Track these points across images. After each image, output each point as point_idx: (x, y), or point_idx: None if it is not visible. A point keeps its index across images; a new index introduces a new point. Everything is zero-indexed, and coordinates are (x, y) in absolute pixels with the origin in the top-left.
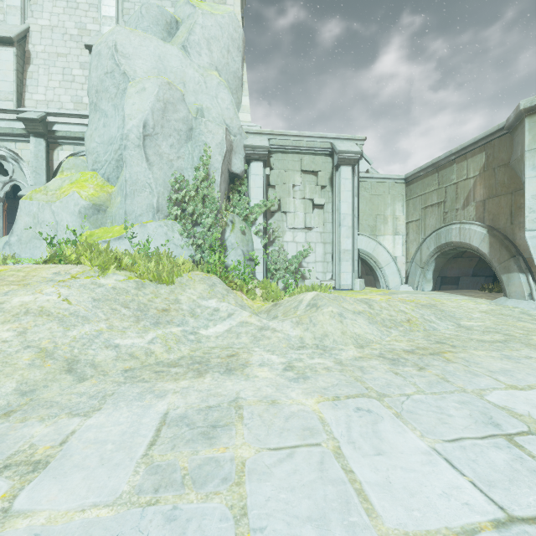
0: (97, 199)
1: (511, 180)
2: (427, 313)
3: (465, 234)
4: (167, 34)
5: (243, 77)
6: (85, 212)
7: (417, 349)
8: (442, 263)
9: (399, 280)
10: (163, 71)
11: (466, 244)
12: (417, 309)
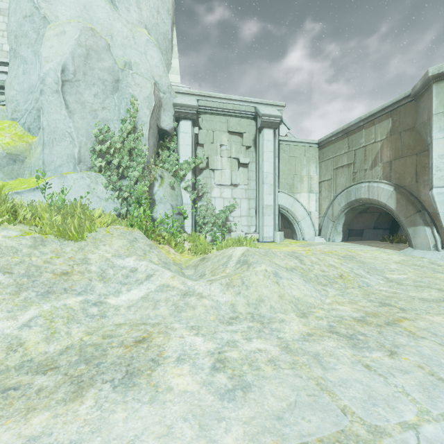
0: (13, 149)
1: (416, 142)
2: (355, 267)
3: (373, 191)
4: None
5: (173, 40)
6: None
7: (367, 316)
8: (351, 217)
9: (313, 233)
10: (89, 21)
11: (375, 201)
12: (345, 263)
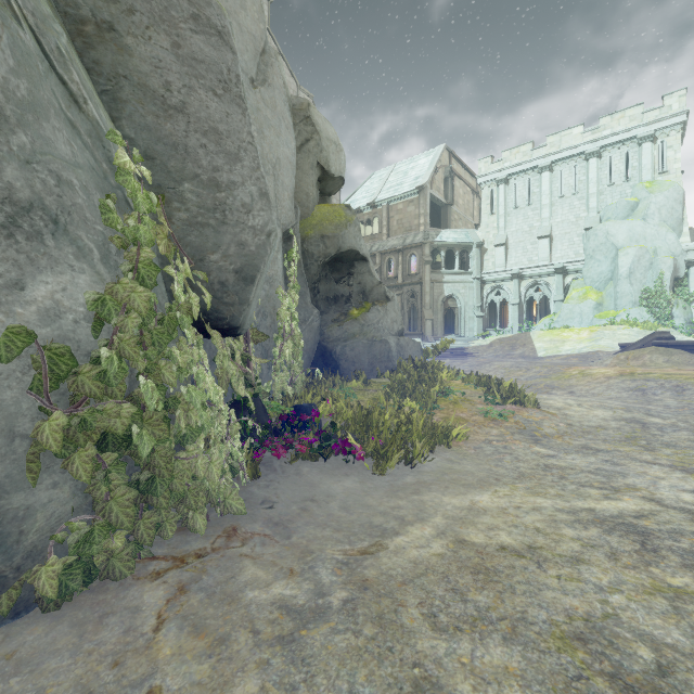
0: (598, 300)
1: None
2: None
3: None
4: (631, 211)
5: (683, 215)
6: (595, 306)
7: None
8: None
9: None
10: (632, 236)
11: None
12: None
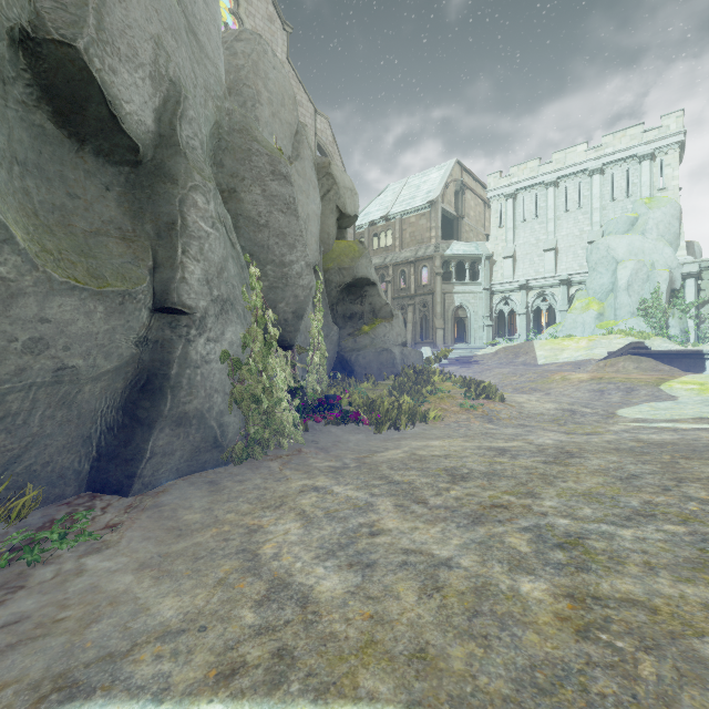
0: (600, 311)
1: None
2: None
3: None
4: (631, 226)
5: (680, 230)
6: (596, 316)
7: None
8: None
9: None
10: (631, 250)
11: None
12: None
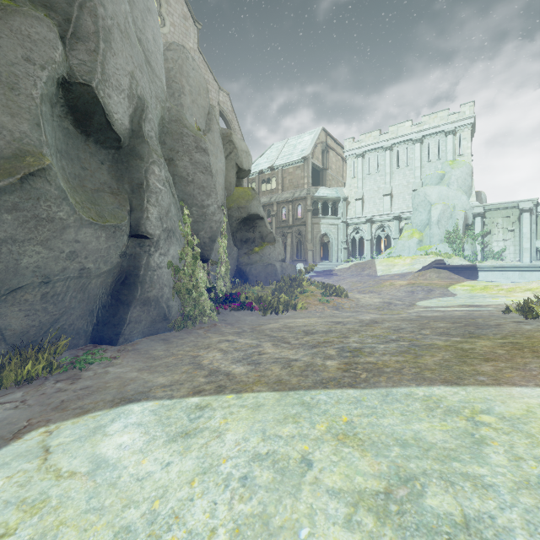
0: (420, 238)
1: None
2: None
3: None
4: (440, 180)
5: (472, 184)
6: (417, 242)
7: None
8: None
9: None
10: (440, 196)
11: None
12: None
